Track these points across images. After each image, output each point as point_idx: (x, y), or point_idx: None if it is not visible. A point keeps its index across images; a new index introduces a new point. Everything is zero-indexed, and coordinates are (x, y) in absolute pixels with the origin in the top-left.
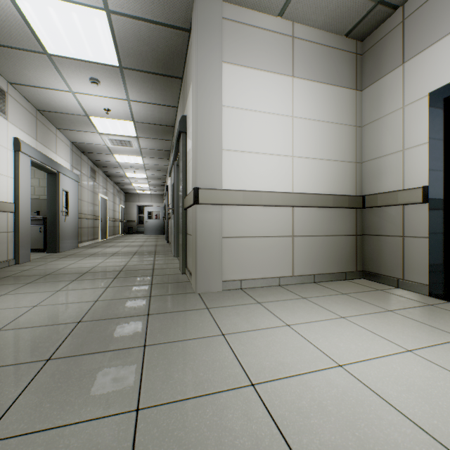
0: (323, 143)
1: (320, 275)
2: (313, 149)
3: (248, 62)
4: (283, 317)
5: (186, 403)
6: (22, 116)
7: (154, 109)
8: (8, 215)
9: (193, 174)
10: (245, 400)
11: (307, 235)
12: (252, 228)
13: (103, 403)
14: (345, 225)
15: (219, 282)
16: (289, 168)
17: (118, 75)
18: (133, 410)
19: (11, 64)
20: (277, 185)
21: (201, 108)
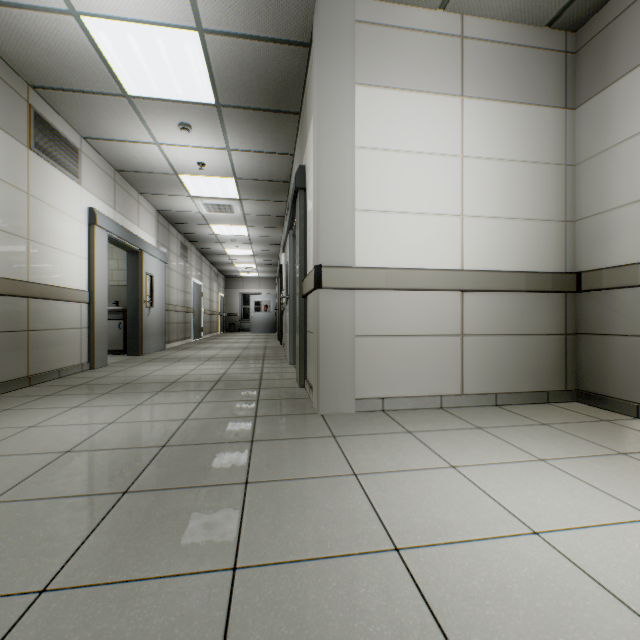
0: (510, 194)
1: (505, 395)
2: (495, 203)
3: (394, 82)
4: (446, 454)
5: (300, 566)
6: (98, 179)
7: (262, 159)
8: (81, 306)
9: (314, 247)
10: (384, 570)
11: (485, 334)
12: (399, 322)
13: (191, 556)
14: (547, 318)
15: (351, 400)
16: (456, 233)
17: (215, 116)
18: (228, 568)
19: (85, 113)
20: (437, 260)
21: (325, 153)
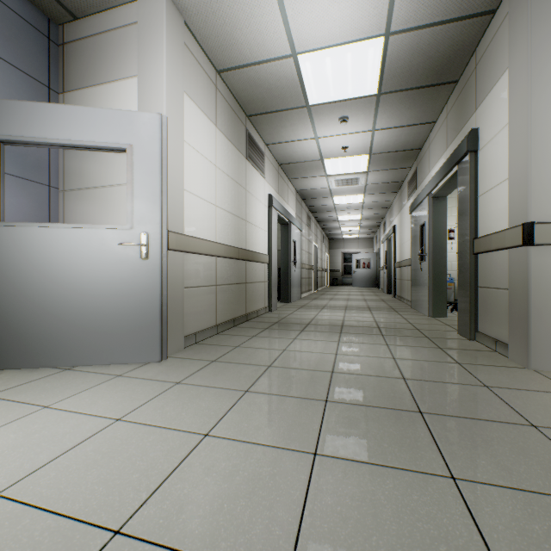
0: None
1: None
2: None
3: None
4: None
5: None
6: (271, 173)
7: (401, 133)
8: (264, 266)
9: (516, 205)
10: None
11: None
12: None
13: None
14: None
15: None
16: None
17: (371, 105)
18: None
19: (274, 126)
20: None
21: (537, 110)
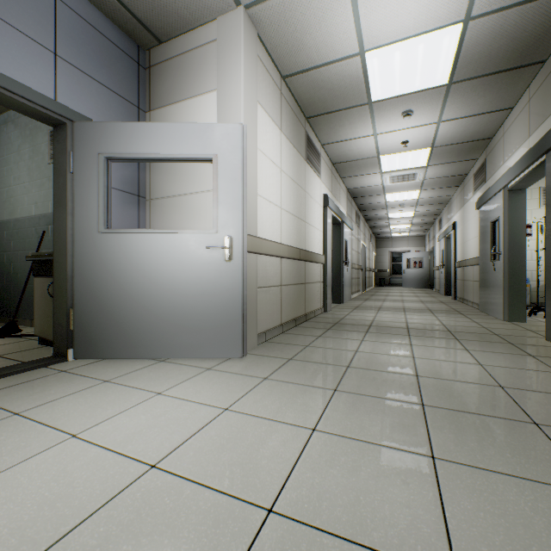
0: None
1: None
2: None
3: None
4: None
5: None
6: (326, 173)
7: (470, 122)
8: (320, 266)
9: None
10: None
11: None
12: None
13: None
14: None
15: None
16: None
17: (440, 95)
18: None
19: (331, 126)
20: None
21: None
